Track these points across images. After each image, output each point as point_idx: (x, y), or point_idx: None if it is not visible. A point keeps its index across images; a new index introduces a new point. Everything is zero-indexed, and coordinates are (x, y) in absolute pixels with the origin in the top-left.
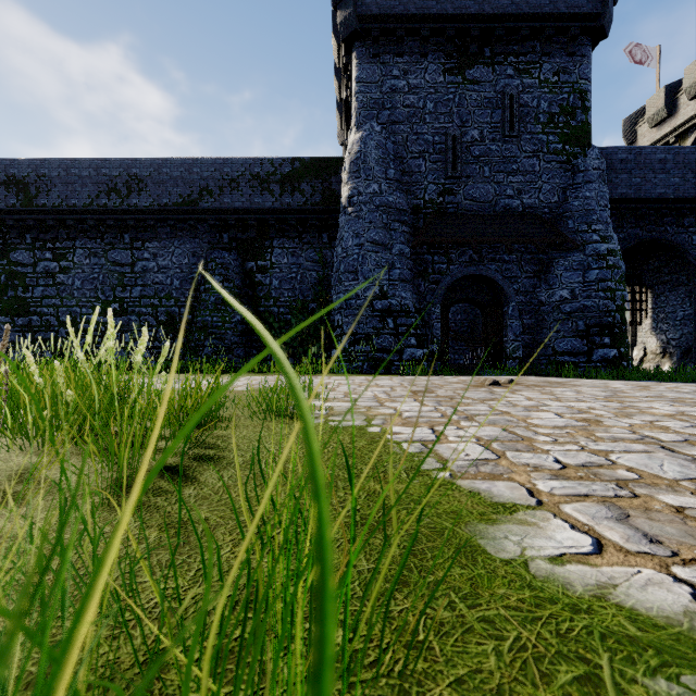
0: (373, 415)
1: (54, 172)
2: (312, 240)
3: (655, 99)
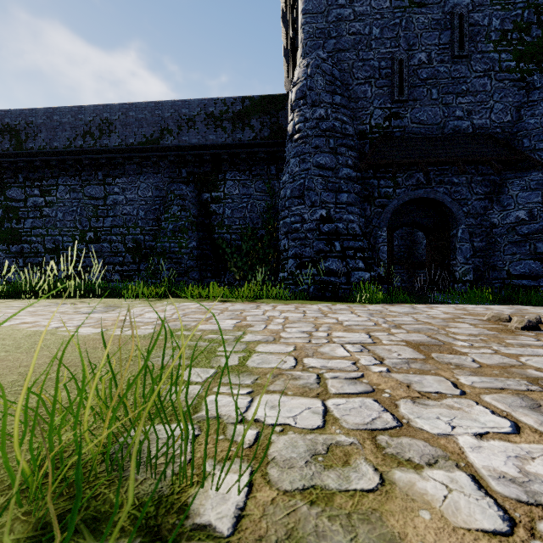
0: None
1: (40, 119)
2: (261, 172)
3: None
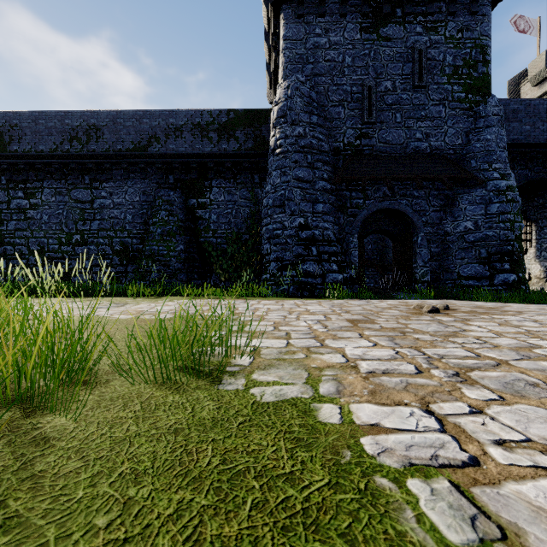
0: (317, 369)
1: (25, 122)
2: (245, 181)
3: (537, 61)
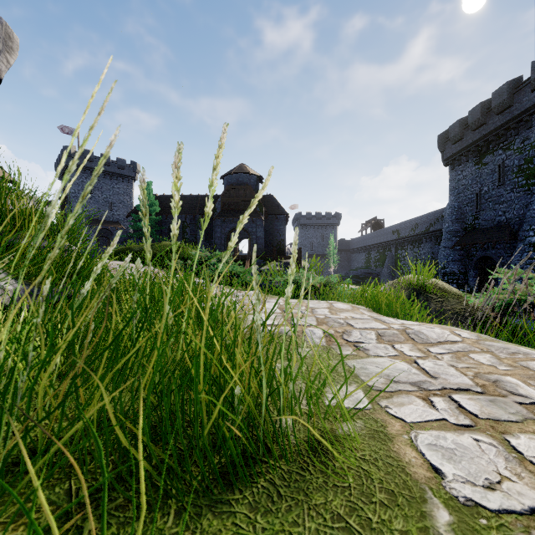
0: None
1: (402, 226)
2: None
3: None
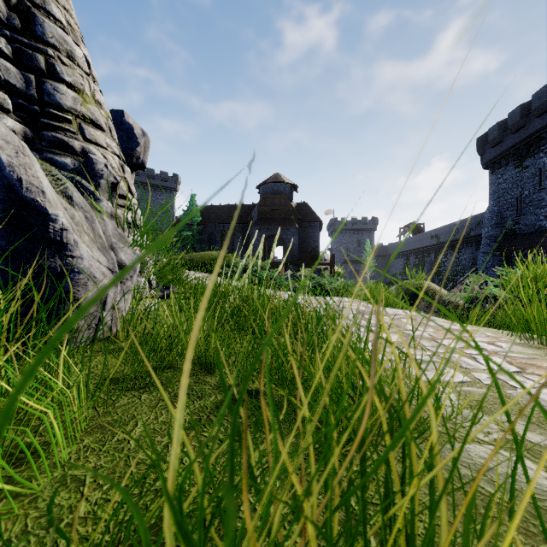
0: None
1: (442, 231)
2: None
3: None
